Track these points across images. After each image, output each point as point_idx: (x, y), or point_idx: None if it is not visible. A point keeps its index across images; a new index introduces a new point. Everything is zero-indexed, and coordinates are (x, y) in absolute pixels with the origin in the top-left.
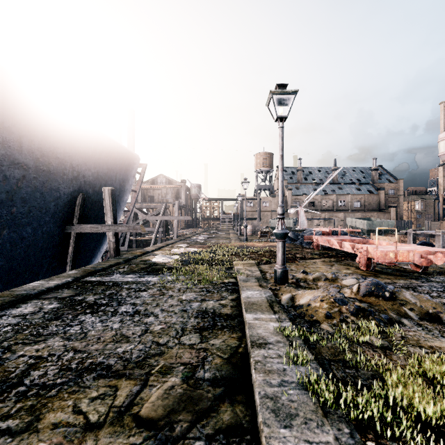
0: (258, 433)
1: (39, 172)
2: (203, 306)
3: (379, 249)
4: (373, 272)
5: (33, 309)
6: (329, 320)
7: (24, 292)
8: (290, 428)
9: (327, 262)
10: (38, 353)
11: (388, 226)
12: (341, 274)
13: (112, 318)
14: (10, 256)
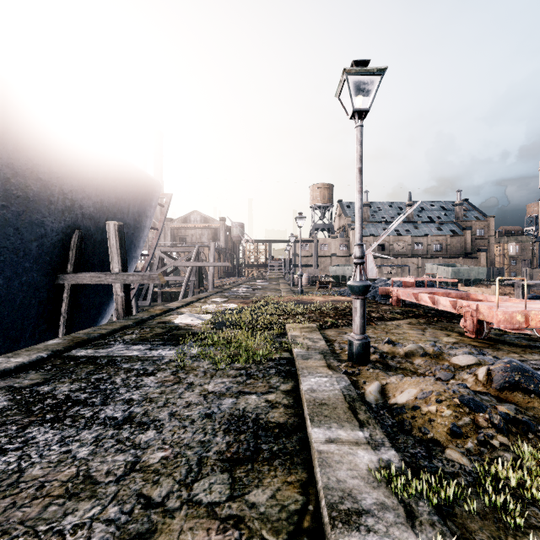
0: None
1: (11, 199)
2: (239, 407)
3: (500, 309)
4: (487, 340)
5: None
6: (458, 440)
7: None
8: None
9: (415, 325)
10: None
11: (478, 274)
12: (441, 344)
13: (84, 432)
14: None
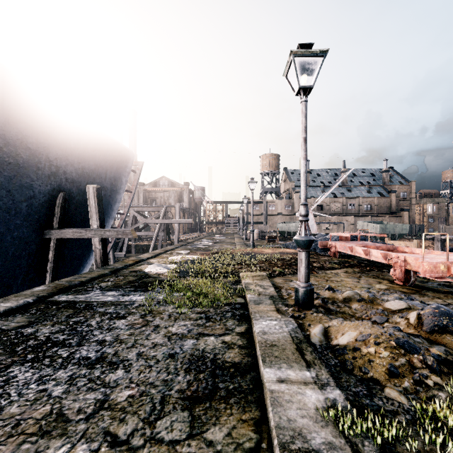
0: None
1: (3, 165)
2: (199, 348)
3: (426, 261)
4: (413, 287)
5: None
6: (395, 380)
7: None
8: None
9: (351, 273)
10: None
11: (402, 230)
12: (374, 290)
13: (60, 371)
14: None
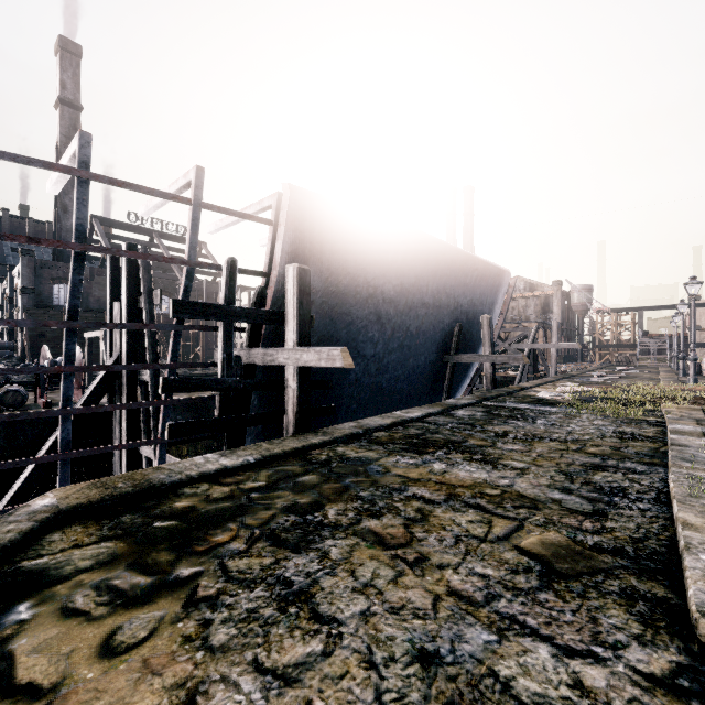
0: (667, 466)
1: (434, 308)
2: (619, 429)
3: None
4: None
5: (469, 414)
6: None
7: (452, 404)
8: (690, 463)
9: None
10: (502, 429)
11: None
12: None
13: (535, 424)
14: (410, 381)
